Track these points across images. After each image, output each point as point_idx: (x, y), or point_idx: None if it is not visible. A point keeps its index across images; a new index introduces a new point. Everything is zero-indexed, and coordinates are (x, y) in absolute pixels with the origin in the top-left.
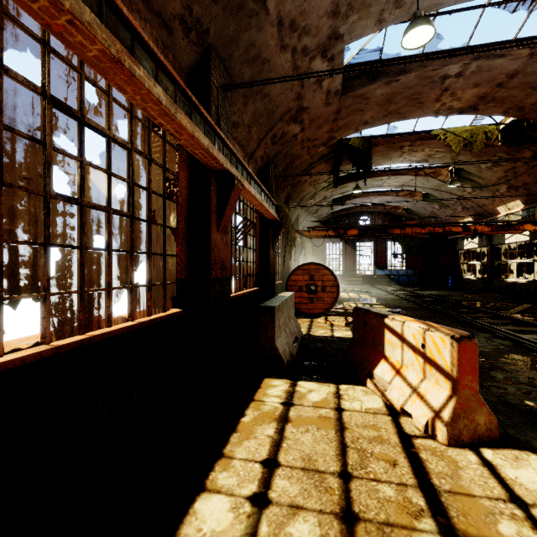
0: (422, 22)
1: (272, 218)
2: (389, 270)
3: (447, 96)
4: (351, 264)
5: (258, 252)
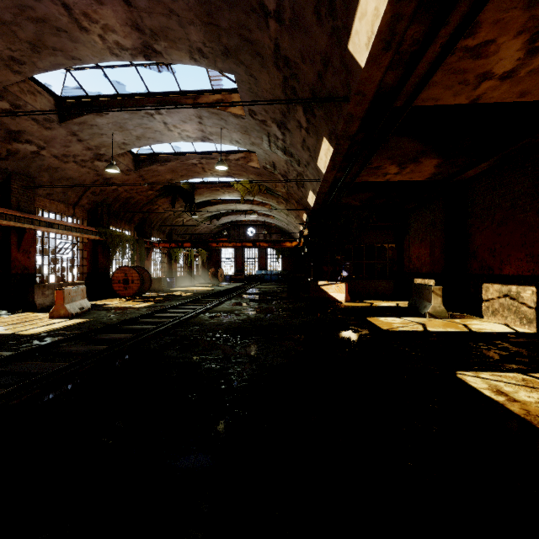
0: (108, 168)
1: (97, 239)
2: (266, 271)
3: (208, 170)
4: (240, 266)
5: (90, 260)
